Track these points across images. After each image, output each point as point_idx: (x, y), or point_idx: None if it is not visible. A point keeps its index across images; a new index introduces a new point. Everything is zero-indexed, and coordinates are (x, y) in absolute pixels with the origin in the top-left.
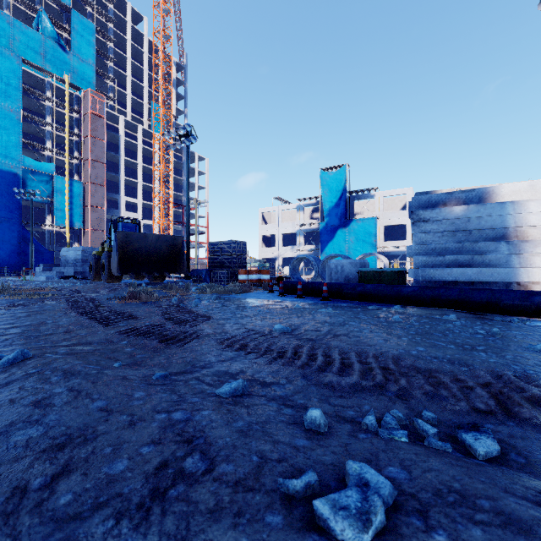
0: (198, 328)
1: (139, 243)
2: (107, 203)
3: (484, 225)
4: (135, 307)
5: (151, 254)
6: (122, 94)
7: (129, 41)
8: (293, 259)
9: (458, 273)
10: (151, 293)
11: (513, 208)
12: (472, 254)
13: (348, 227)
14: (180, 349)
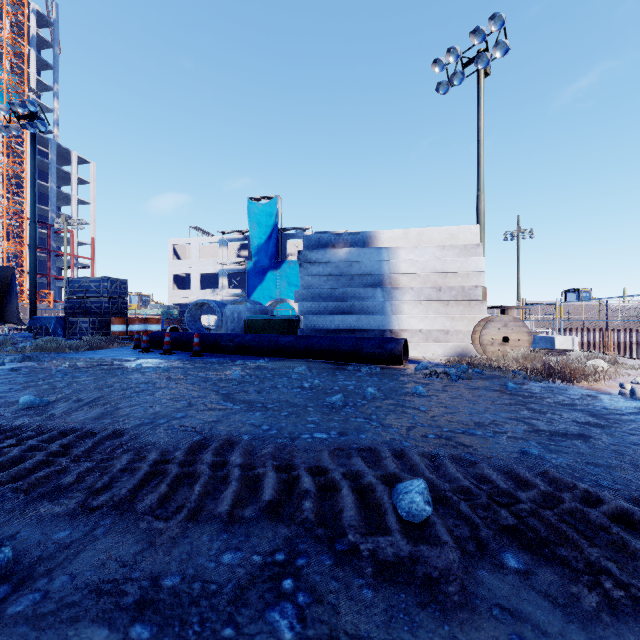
0: None
1: None
2: None
3: (365, 270)
4: None
5: None
6: None
7: None
8: (191, 305)
9: (340, 321)
10: None
11: (388, 254)
12: (354, 300)
13: (280, 270)
14: None
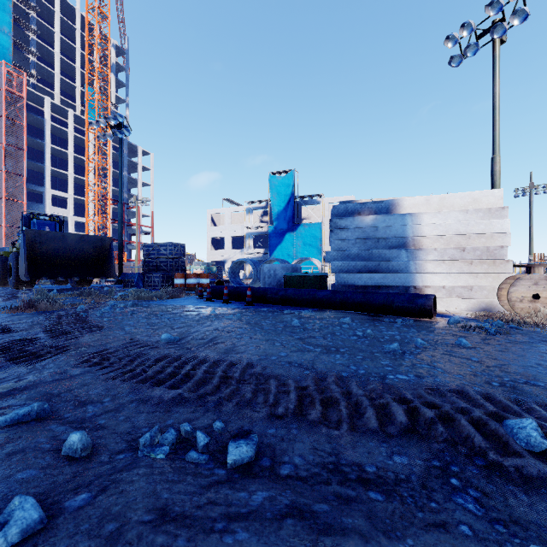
0: (74, 341)
1: (55, 243)
2: (29, 196)
3: (389, 234)
4: (24, 317)
5: (72, 255)
6: (48, 72)
7: (57, 14)
8: (232, 263)
9: (367, 278)
10: (53, 301)
11: (411, 219)
12: (380, 260)
13: (296, 232)
14: (28, 367)
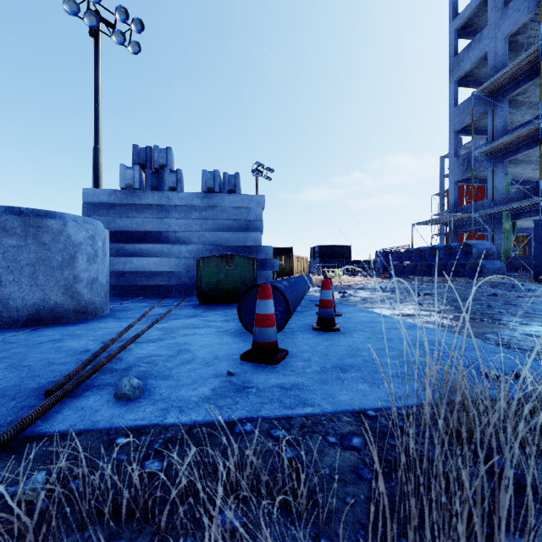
0: None
1: None
2: None
3: None
4: None
5: None
6: None
7: None
8: None
9: None
10: None
11: None
12: None
13: None
14: None
